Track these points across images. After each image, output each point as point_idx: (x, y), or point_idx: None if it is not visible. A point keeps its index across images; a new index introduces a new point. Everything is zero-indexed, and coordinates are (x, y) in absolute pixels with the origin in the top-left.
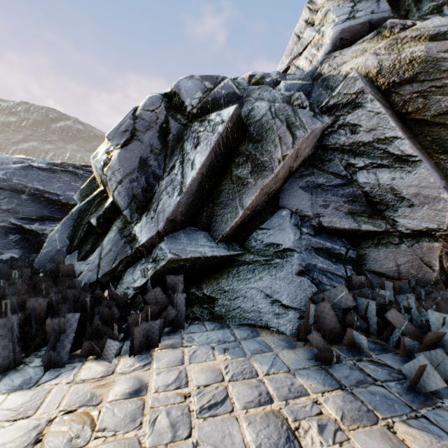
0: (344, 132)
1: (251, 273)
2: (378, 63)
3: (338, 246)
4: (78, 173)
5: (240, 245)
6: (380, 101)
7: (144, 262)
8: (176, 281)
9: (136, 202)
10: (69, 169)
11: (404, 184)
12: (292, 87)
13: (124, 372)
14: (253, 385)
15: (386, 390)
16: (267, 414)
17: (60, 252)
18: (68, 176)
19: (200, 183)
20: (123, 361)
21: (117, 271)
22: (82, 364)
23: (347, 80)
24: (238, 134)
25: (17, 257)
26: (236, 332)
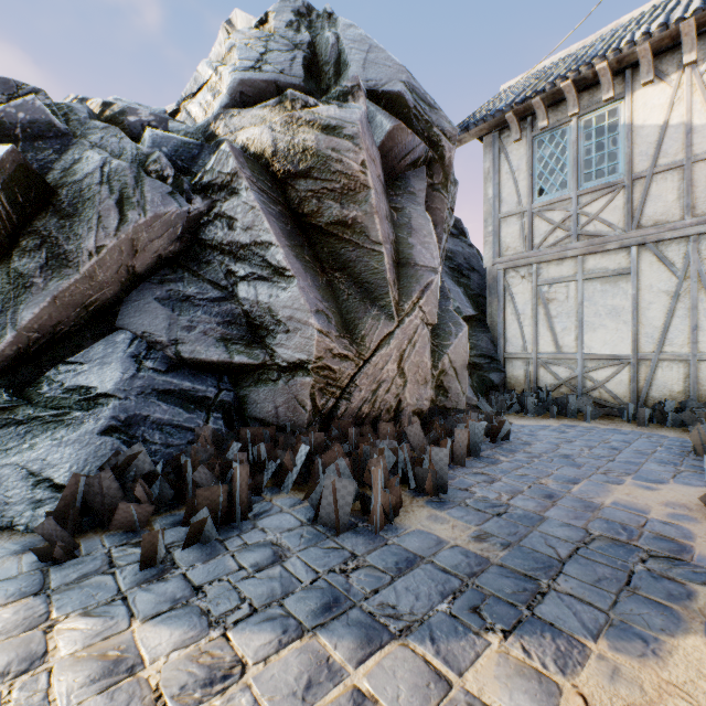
0: (222, 225)
1: (19, 439)
2: (273, 141)
3: (205, 387)
4: None
5: (16, 392)
6: (266, 193)
7: None
8: None
9: None
10: None
11: (280, 304)
12: (166, 141)
13: None
14: None
15: (111, 578)
16: None
17: None
18: None
19: None
20: None
21: None
22: None
23: (220, 153)
24: (29, 196)
25: None
26: None
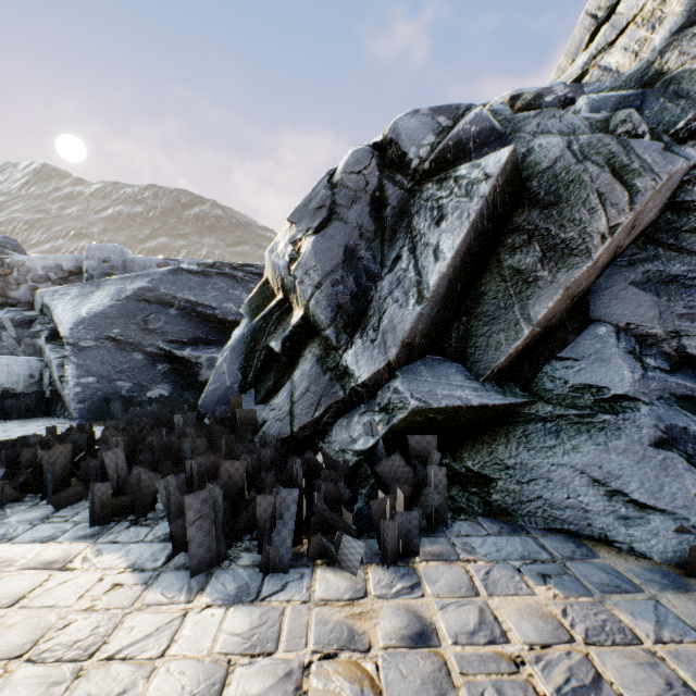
0: None
1: (553, 437)
2: None
3: None
4: (237, 277)
5: (522, 387)
6: None
7: (365, 410)
8: (423, 444)
9: (342, 316)
10: (226, 271)
11: None
12: (603, 103)
13: (383, 596)
14: (642, 661)
15: None
16: None
17: (230, 390)
18: (225, 280)
19: (450, 283)
20: (373, 575)
21: (321, 424)
22: (312, 571)
23: None
24: (510, 195)
25: (169, 396)
26: (547, 544)
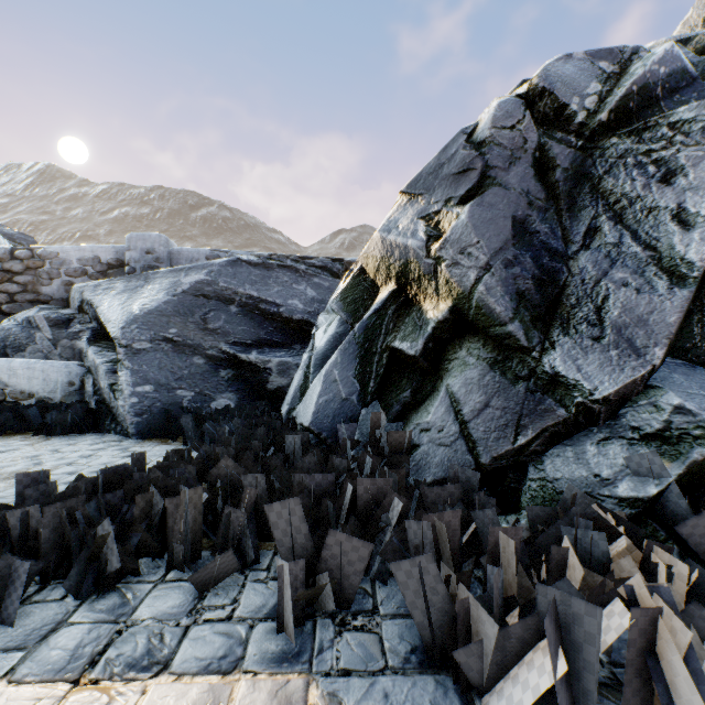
0: None
1: None
2: None
3: None
4: (299, 270)
5: None
6: None
7: (605, 436)
8: None
9: (526, 307)
10: (287, 263)
11: None
12: None
13: None
14: None
15: None
16: None
17: (347, 403)
18: (287, 274)
19: None
20: None
21: (525, 453)
22: None
23: None
24: None
25: (242, 407)
26: None
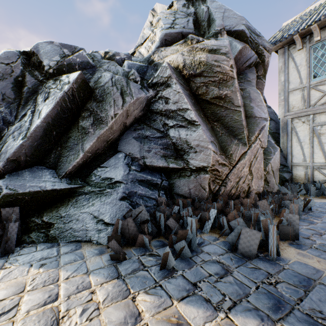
0: (162, 102)
1: (87, 201)
2: (183, 60)
3: (156, 178)
4: None
5: (82, 179)
6: (182, 85)
7: None
8: (11, 212)
9: None
10: None
11: (192, 138)
12: (133, 66)
13: None
14: (48, 290)
15: (147, 273)
16: (45, 312)
17: None
18: None
19: (46, 130)
20: None
21: None
22: None
23: (162, 67)
24: (85, 94)
25: None
26: (62, 249)
